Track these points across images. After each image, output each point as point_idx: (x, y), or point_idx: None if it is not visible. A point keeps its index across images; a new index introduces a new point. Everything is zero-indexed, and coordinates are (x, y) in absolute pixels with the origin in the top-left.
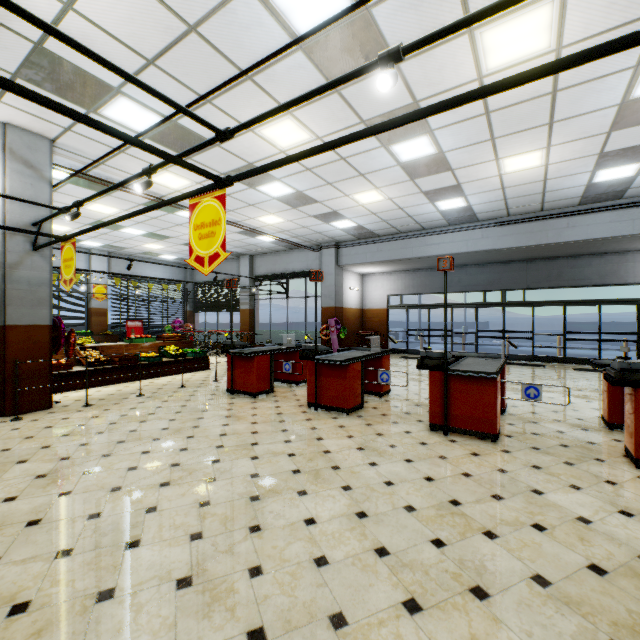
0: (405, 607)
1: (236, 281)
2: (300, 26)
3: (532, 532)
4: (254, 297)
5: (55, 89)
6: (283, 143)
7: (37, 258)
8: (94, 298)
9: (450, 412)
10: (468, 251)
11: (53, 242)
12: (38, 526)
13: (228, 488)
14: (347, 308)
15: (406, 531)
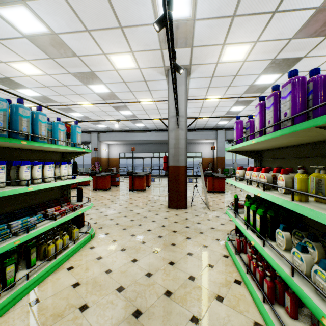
0: (120, 205)
1: None
2: (96, 91)
3: (143, 199)
4: None
5: (2, 83)
6: (84, 105)
7: None
8: None
9: (134, 186)
10: (147, 139)
11: None
12: None
13: None
14: (102, 158)
15: (121, 201)
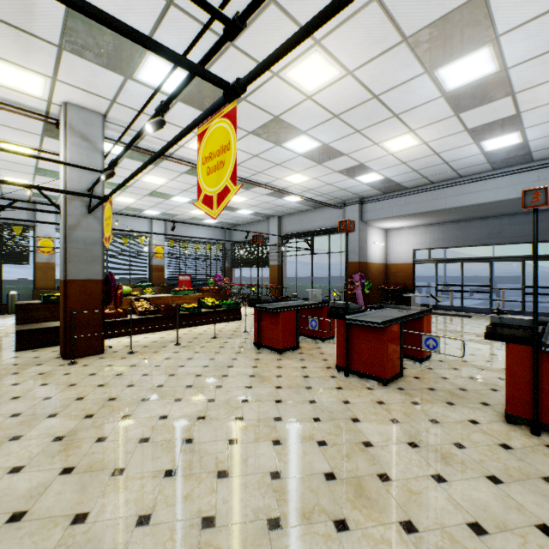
0: None
1: (262, 236)
2: None
3: None
4: (281, 254)
5: (94, 57)
6: (309, 86)
7: (91, 220)
8: (154, 257)
9: (542, 403)
10: (518, 197)
11: (98, 203)
12: (17, 525)
13: (241, 494)
14: (371, 263)
15: None
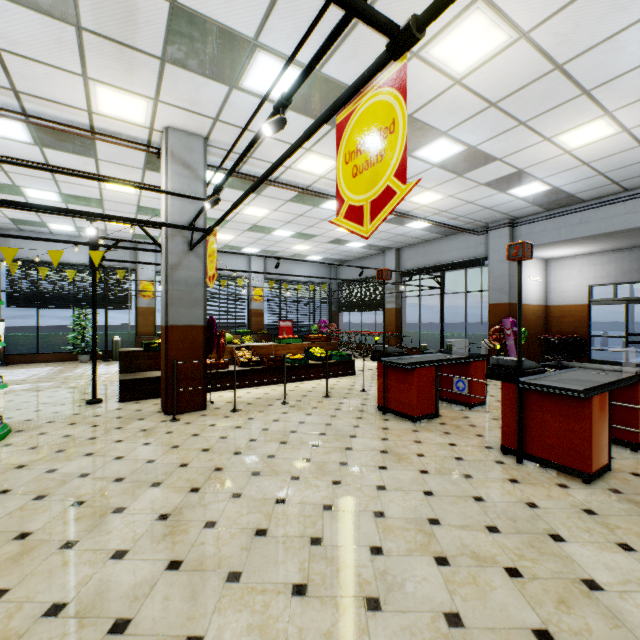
0: None
1: (389, 271)
2: None
3: None
4: (400, 295)
5: (198, 66)
6: (460, 65)
7: (193, 258)
8: (253, 300)
9: None
10: None
11: (201, 238)
12: (120, 639)
13: None
14: (524, 304)
15: None
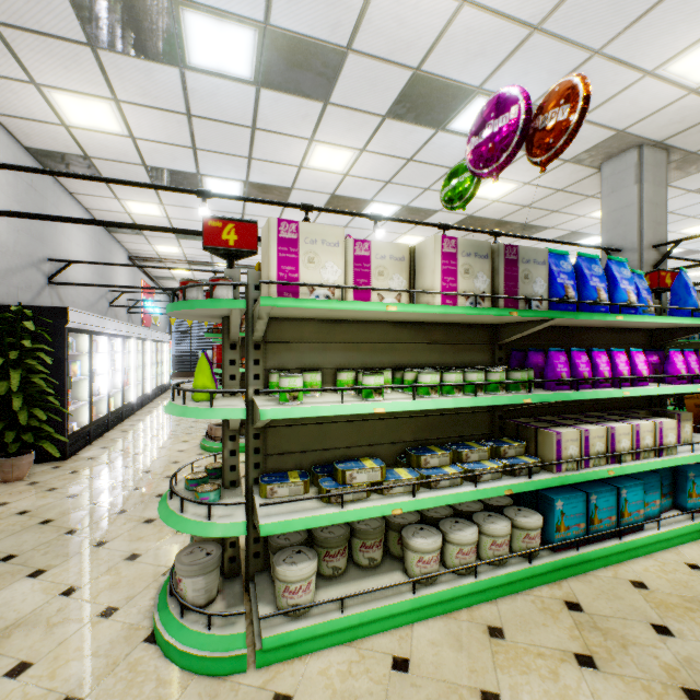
0: None
1: None
2: None
3: None
4: None
5: None
6: (692, 275)
7: None
8: None
9: None
10: None
11: None
12: None
13: None
14: None
15: None
